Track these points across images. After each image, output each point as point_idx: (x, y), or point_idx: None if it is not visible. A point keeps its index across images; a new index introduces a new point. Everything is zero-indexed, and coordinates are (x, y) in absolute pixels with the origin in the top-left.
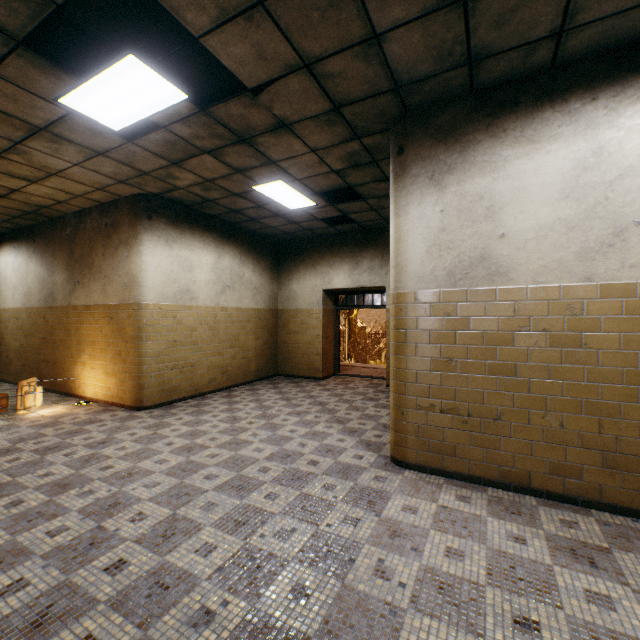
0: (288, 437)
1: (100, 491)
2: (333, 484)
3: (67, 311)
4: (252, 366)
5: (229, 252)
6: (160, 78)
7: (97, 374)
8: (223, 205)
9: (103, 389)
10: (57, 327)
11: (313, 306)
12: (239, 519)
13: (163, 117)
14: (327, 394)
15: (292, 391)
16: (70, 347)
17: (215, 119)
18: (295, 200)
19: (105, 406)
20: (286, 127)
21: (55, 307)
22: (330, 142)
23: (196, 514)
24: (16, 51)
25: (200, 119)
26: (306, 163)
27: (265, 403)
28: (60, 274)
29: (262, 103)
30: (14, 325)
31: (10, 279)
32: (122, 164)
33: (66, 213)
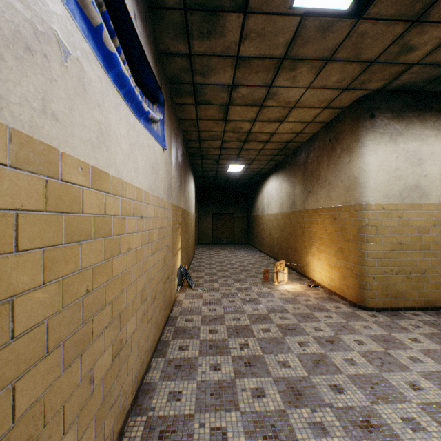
0: None
1: (332, 435)
2: None
3: (302, 214)
4: None
5: None
6: None
7: (322, 264)
8: None
9: (326, 278)
10: (296, 225)
11: None
12: None
13: None
14: None
15: None
16: (303, 240)
17: None
18: None
19: (328, 293)
20: None
21: (295, 211)
22: None
23: None
24: None
25: None
26: None
27: None
28: (298, 188)
29: None
30: (275, 223)
31: (273, 196)
32: (347, 63)
33: (301, 143)
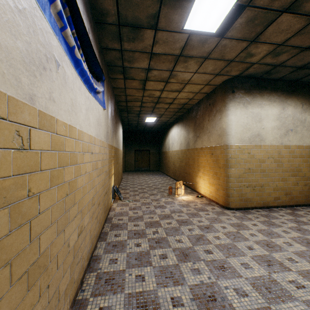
0: None
1: (203, 274)
2: None
3: (193, 151)
4: None
5: (291, 104)
6: None
7: (205, 183)
8: (289, 66)
9: (208, 191)
10: (190, 158)
11: None
12: None
13: None
14: None
15: None
16: (194, 168)
17: None
18: None
19: (208, 201)
20: None
21: (189, 149)
22: None
23: None
24: (162, 2)
25: None
26: None
27: None
28: (191, 134)
29: None
30: (177, 157)
31: (175, 138)
32: (217, 60)
33: (193, 105)
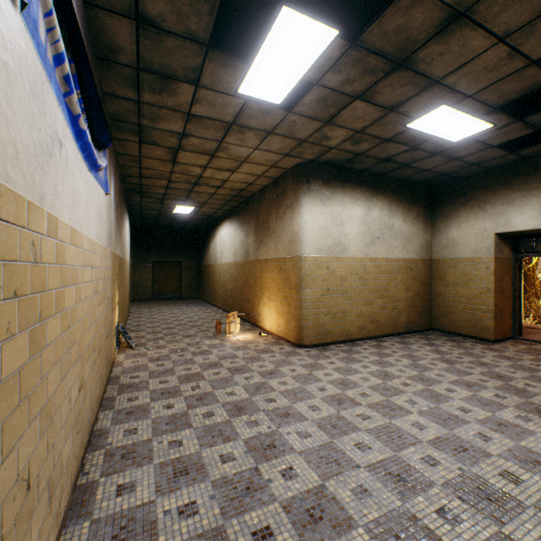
0: (458, 418)
1: (262, 424)
2: None
3: (254, 264)
4: (402, 317)
5: (377, 204)
6: (310, 22)
7: (271, 312)
8: (372, 156)
9: (275, 325)
10: (249, 275)
11: (479, 254)
12: (401, 536)
13: (314, 71)
14: (507, 364)
15: (452, 352)
16: (256, 290)
17: (366, 49)
18: (460, 128)
19: (276, 339)
20: (460, 17)
21: (248, 261)
22: (536, 10)
23: (346, 498)
24: (207, 56)
25: (350, 57)
26: (485, 65)
27: (419, 362)
28: (251, 237)
29: None
30: (229, 274)
31: (227, 243)
32: (285, 138)
33: (254, 192)
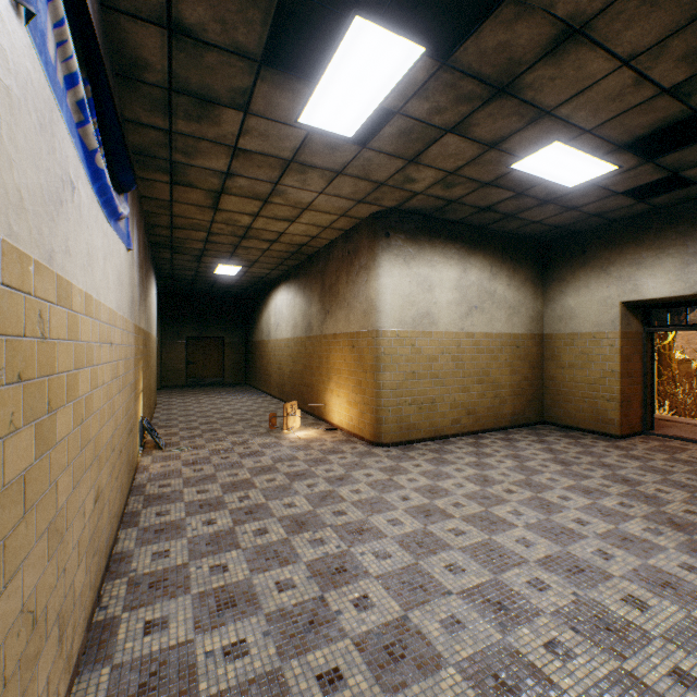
0: (573, 532)
1: (329, 543)
2: (696, 677)
3: (319, 340)
4: (506, 408)
5: (475, 264)
6: (389, 36)
7: (341, 402)
8: (468, 204)
9: (346, 418)
10: (313, 355)
11: (602, 328)
12: (501, 676)
13: (395, 97)
14: (634, 465)
15: (568, 451)
16: (322, 374)
17: (460, 71)
18: (577, 170)
19: (347, 436)
20: (575, 34)
21: (311, 337)
22: (666, 28)
23: (433, 631)
24: (259, 76)
25: (440, 80)
26: (606, 94)
27: (527, 463)
28: (315, 306)
29: (535, 1)
30: (286, 353)
31: (284, 314)
32: (358, 180)
33: (319, 248)
